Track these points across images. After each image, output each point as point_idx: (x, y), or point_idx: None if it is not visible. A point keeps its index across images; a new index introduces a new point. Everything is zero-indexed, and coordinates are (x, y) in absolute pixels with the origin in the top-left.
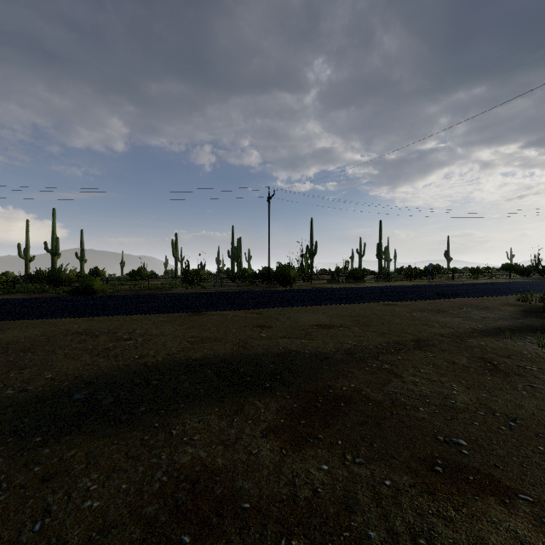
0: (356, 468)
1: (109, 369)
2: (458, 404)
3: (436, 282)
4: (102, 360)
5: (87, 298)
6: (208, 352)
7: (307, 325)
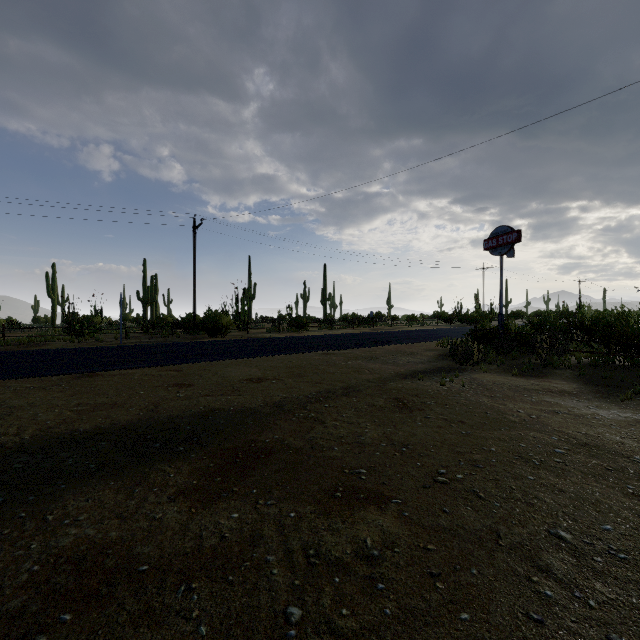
0: (266, 510)
1: None
2: (367, 439)
3: (376, 330)
4: None
5: None
6: (103, 421)
7: (237, 380)
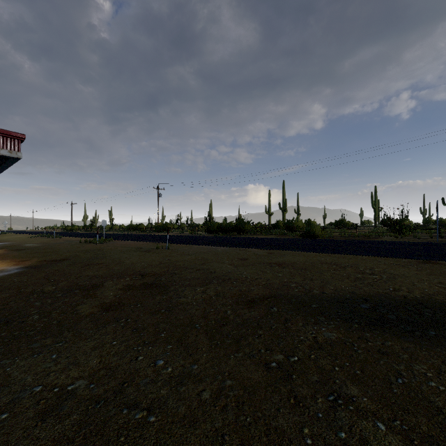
0: None
1: (373, 293)
2: None
3: None
4: (361, 285)
5: (314, 240)
6: None
7: None
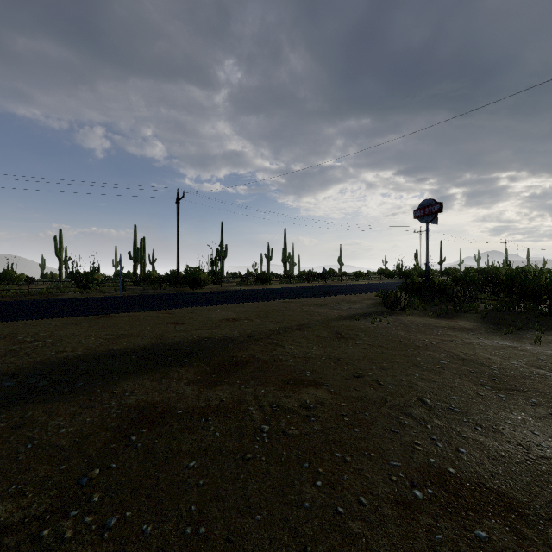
0: (246, 389)
1: (28, 364)
2: (313, 355)
3: (328, 283)
4: (14, 359)
5: None
6: (127, 344)
7: (217, 320)
